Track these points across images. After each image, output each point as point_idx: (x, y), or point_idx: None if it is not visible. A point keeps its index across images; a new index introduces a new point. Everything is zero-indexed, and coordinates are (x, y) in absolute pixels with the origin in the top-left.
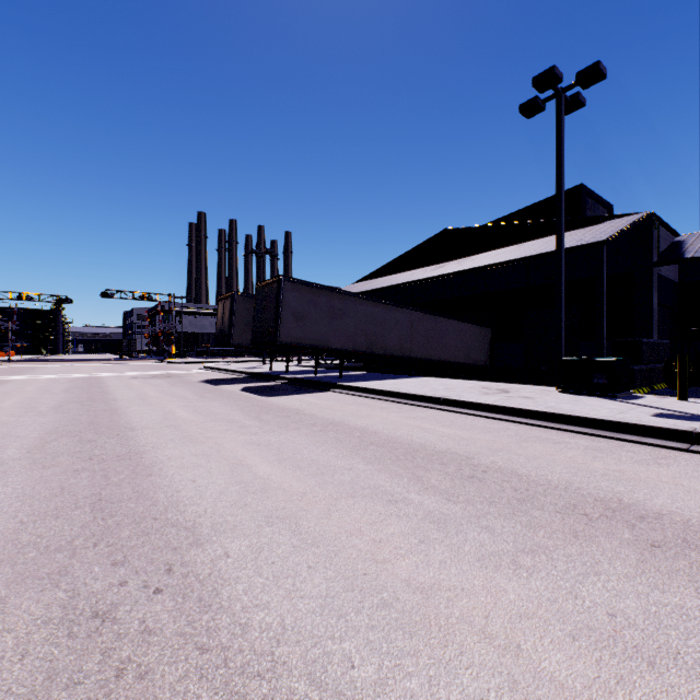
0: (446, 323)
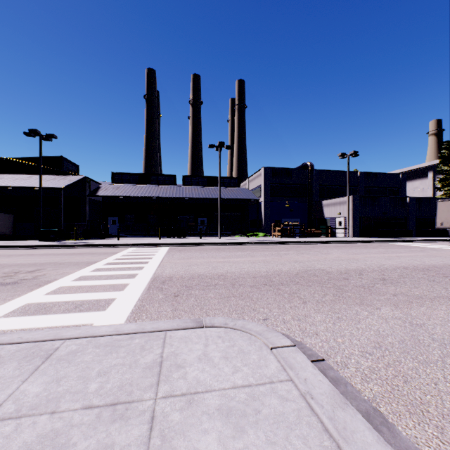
0: None
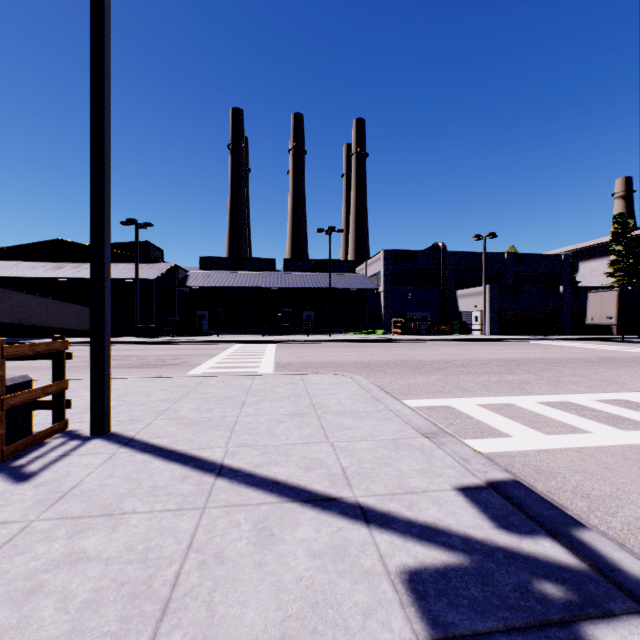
0: (69, 306)
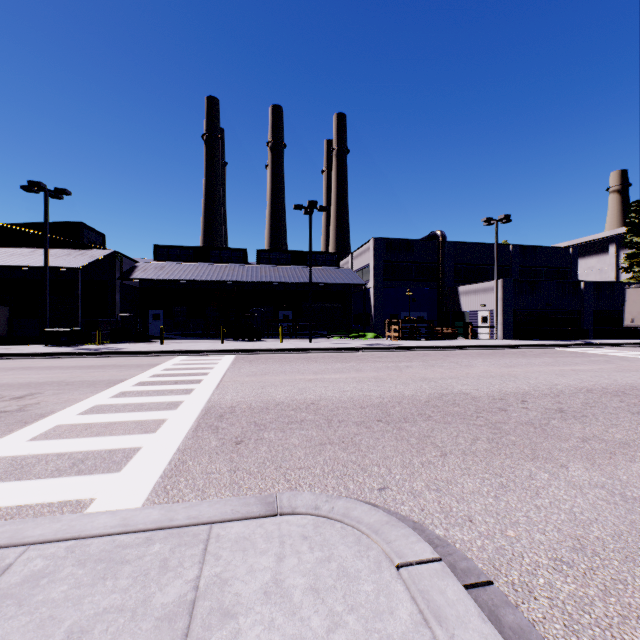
0: None
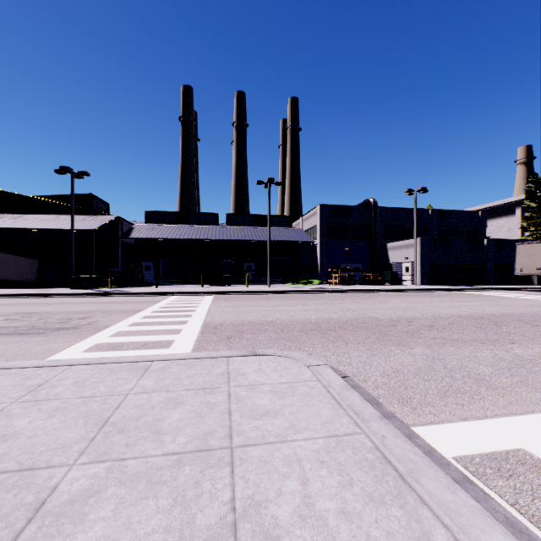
0: (6, 256)
